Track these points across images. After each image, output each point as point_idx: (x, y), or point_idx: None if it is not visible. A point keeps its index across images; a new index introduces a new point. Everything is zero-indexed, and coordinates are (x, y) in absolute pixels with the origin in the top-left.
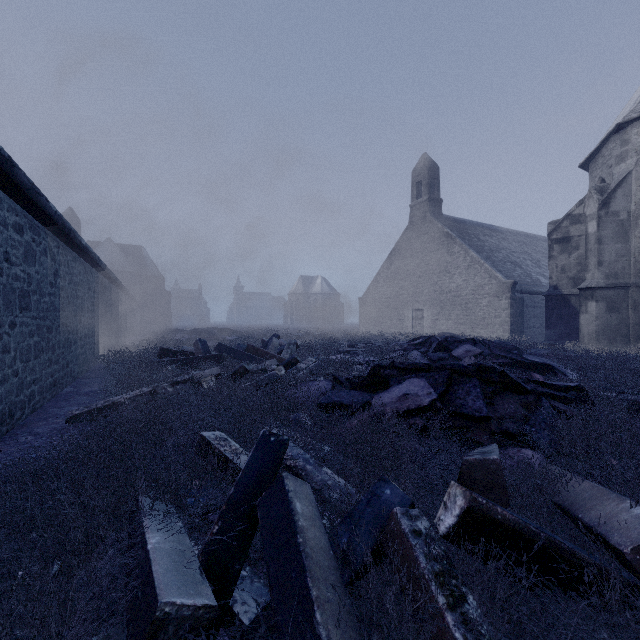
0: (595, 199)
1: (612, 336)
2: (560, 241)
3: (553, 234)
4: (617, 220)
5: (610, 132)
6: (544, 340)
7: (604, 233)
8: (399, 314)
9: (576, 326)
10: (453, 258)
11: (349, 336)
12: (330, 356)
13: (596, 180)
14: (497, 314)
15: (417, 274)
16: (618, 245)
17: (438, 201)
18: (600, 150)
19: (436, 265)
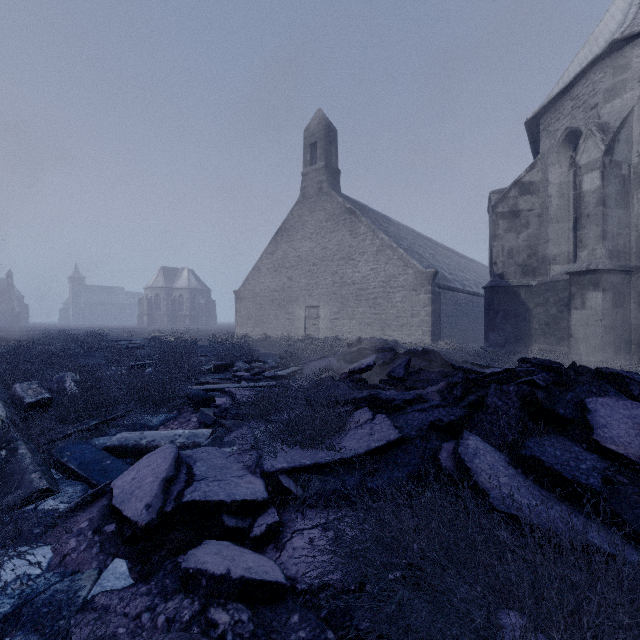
0: (599, 138)
1: (617, 342)
2: (507, 216)
3: (499, 206)
4: (620, 175)
5: (596, 57)
6: (488, 346)
7: (608, 191)
8: (288, 312)
9: (526, 327)
10: (358, 241)
11: (220, 344)
12: (145, 433)
13: (558, 134)
14: (415, 312)
15: (311, 261)
16: (620, 211)
17: (336, 171)
18: (568, 92)
19: (336, 250)
